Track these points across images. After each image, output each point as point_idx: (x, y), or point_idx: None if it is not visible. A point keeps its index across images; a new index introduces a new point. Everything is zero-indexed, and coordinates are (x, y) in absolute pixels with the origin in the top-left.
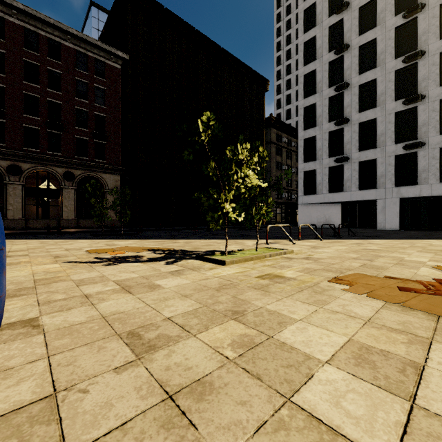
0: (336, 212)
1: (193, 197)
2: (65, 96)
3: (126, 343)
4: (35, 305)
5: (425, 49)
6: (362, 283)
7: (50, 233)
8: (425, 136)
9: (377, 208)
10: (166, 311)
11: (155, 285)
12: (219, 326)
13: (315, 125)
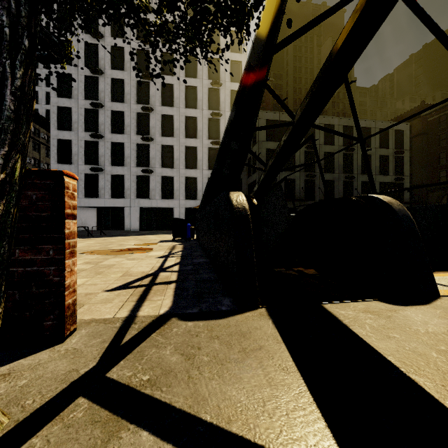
0: (92, 216)
1: None
2: None
3: None
4: None
5: (154, 107)
6: (96, 252)
7: None
8: (154, 166)
9: (125, 213)
10: None
11: None
12: None
13: (71, 129)
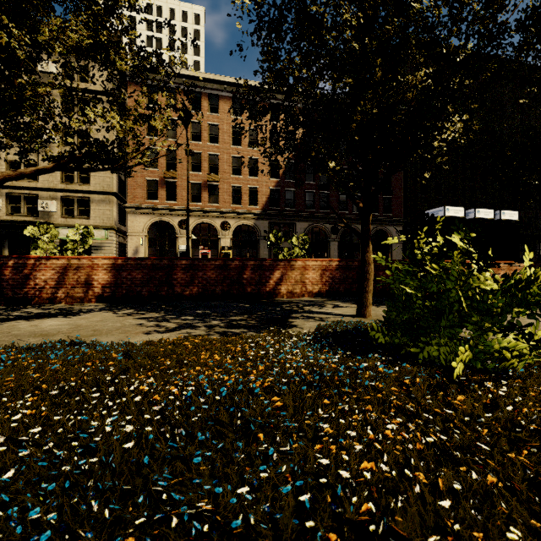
0: None
1: None
2: None
3: None
4: None
5: None
6: None
7: None
8: None
9: None
10: None
11: None
12: None
13: None
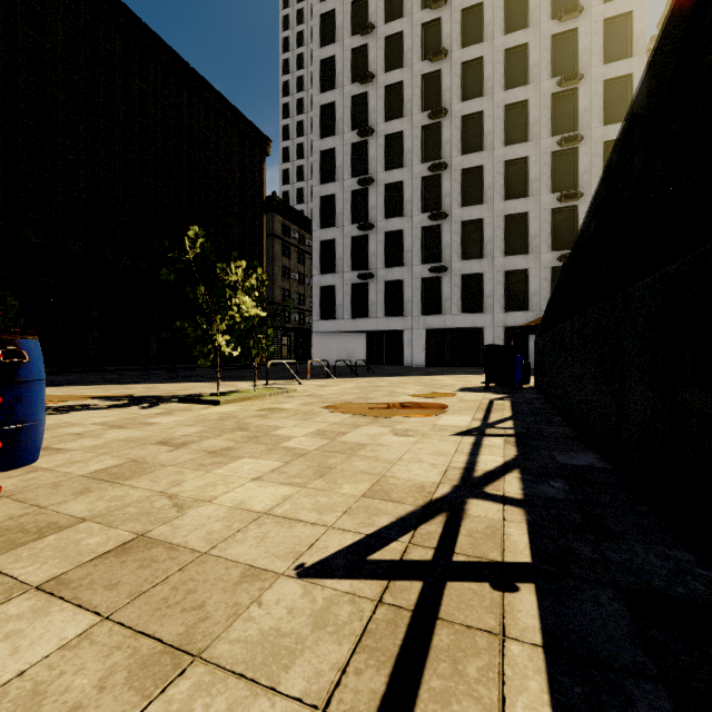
0: (361, 344)
1: (175, 326)
2: None
3: (161, 445)
4: None
5: (448, 161)
6: (346, 407)
7: None
8: (448, 260)
9: (404, 340)
10: (179, 433)
11: (149, 422)
12: (230, 434)
13: (335, 224)
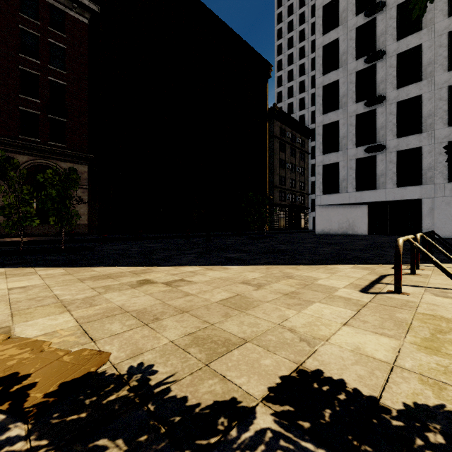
0: (362, 215)
1: None
2: (3, 49)
3: None
4: None
5: None
6: None
7: None
8: None
9: (422, 209)
10: None
11: None
12: None
13: (338, 107)
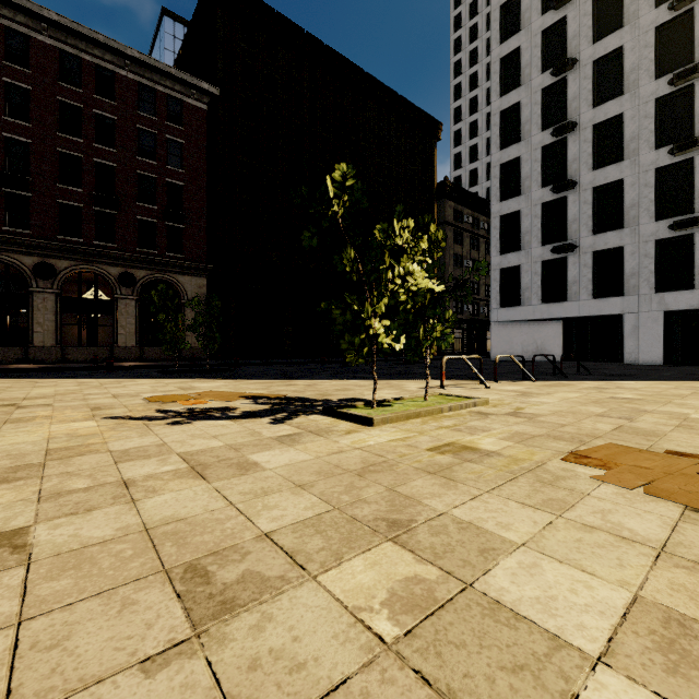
0: (554, 335)
1: (319, 309)
2: (122, 155)
3: (178, 593)
4: (32, 501)
5: None
6: (627, 465)
7: (97, 369)
8: None
9: (624, 328)
10: (264, 518)
11: (248, 463)
12: (364, 555)
13: (520, 193)
